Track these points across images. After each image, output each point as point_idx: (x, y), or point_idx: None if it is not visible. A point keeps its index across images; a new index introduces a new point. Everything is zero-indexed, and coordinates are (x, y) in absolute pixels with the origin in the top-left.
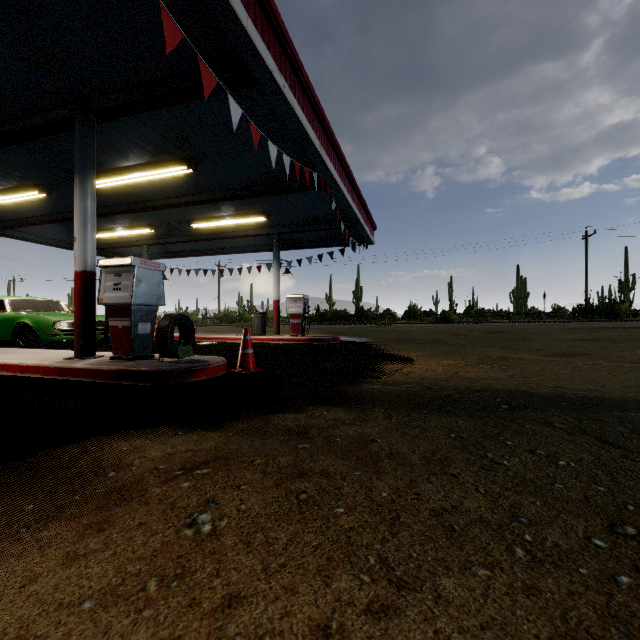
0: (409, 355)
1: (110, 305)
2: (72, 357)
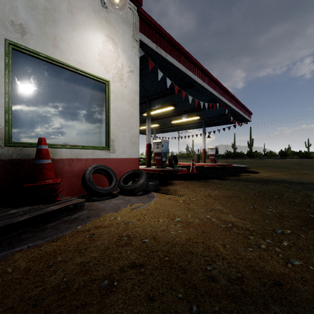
0: (259, 171)
1: (155, 153)
2: (146, 167)
